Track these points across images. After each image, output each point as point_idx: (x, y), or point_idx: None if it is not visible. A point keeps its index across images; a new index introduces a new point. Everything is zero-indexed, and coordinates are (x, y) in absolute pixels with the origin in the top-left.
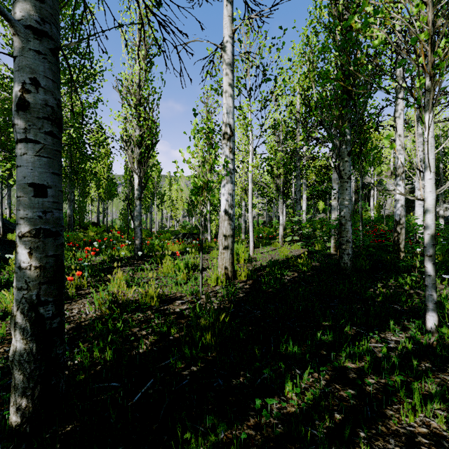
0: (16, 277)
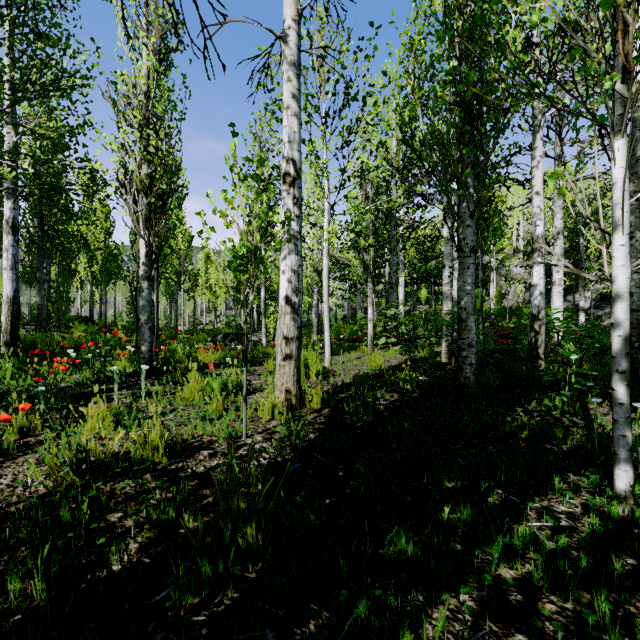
0: None
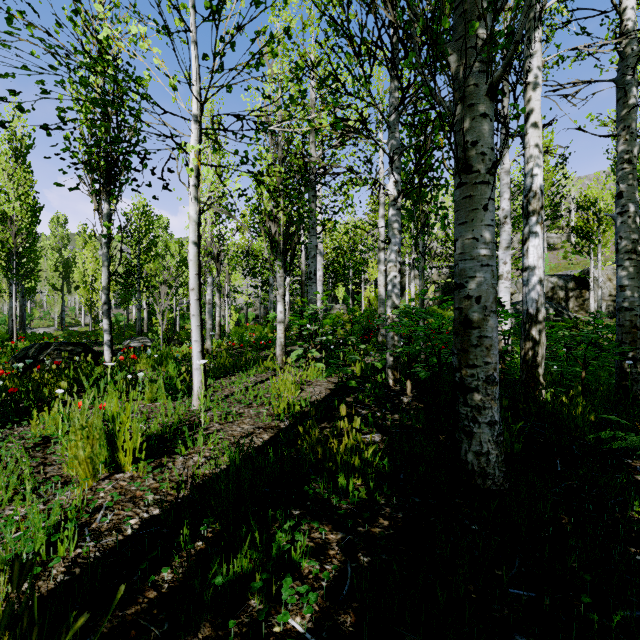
0: None
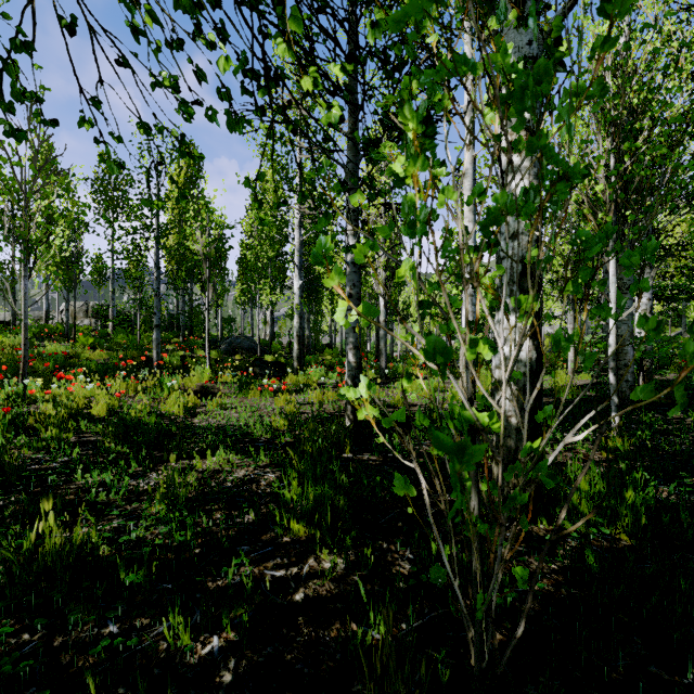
0: (347, 366)
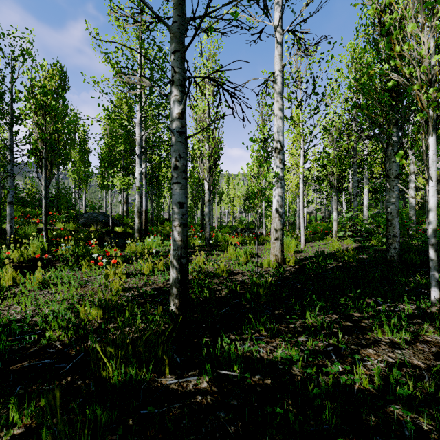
0: (172, 245)
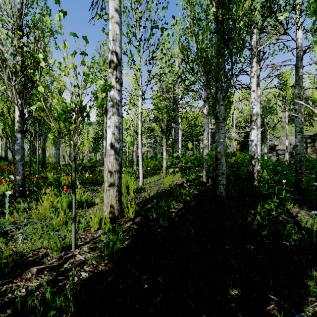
0: None
